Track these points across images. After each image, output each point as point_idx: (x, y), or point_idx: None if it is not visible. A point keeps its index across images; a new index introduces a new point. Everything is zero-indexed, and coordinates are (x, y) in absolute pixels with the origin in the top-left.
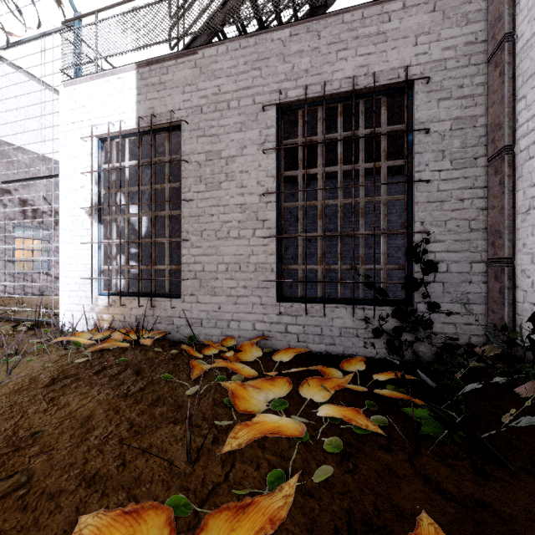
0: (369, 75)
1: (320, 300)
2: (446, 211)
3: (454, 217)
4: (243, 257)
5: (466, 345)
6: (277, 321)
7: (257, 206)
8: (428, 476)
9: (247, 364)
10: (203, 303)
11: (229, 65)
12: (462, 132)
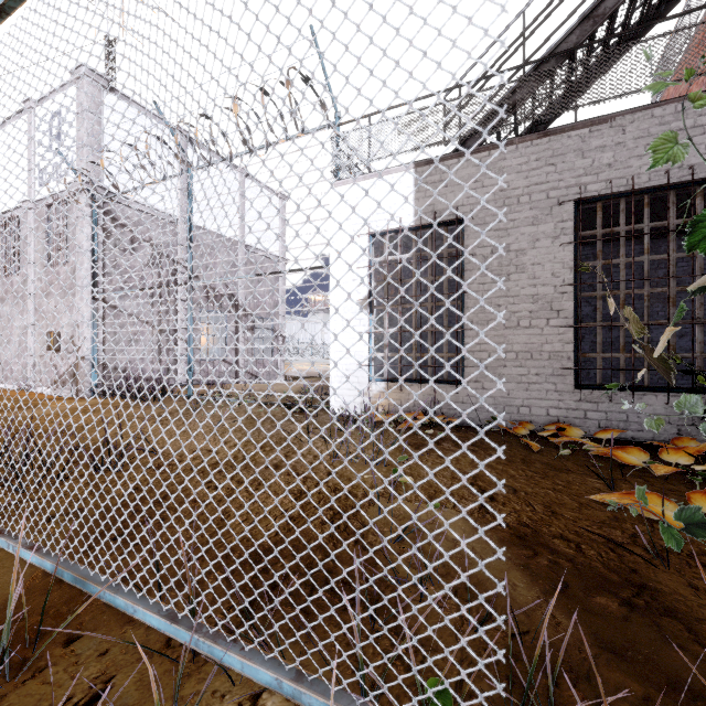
0: (684, 168)
1: (623, 388)
2: None
3: None
4: (535, 346)
5: None
6: (575, 407)
7: (552, 297)
8: None
9: (563, 443)
10: (489, 390)
11: (519, 162)
12: None
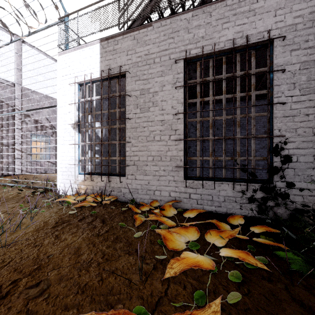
0: (244, 37)
1: (211, 179)
2: (296, 122)
3: (302, 126)
4: (163, 152)
5: (310, 209)
6: (184, 191)
7: (172, 121)
8: (302, 301)
9: (167, 217)
10: (139, 180)
11: (154, 37)
12: (308, 70)
